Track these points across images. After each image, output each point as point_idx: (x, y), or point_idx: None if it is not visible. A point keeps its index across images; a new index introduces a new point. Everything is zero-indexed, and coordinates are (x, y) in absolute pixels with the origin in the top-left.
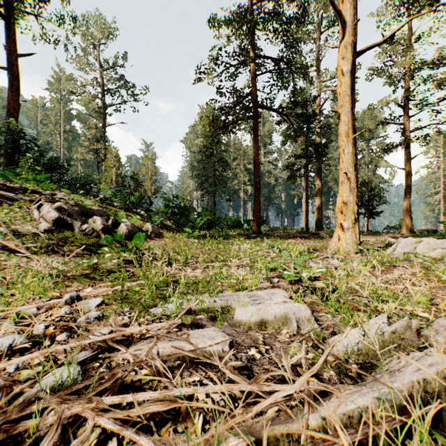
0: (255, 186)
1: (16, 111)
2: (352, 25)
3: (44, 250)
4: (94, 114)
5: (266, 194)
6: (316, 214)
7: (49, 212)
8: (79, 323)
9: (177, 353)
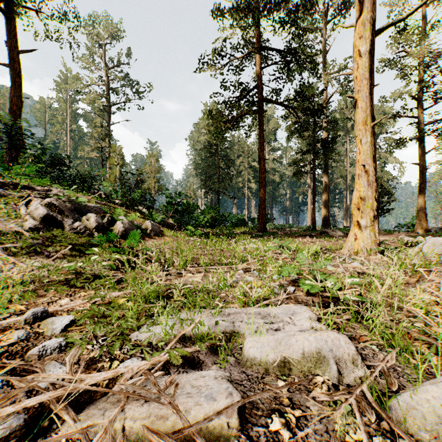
0: (260, 182)
1: (19, 108)
2: (370, 0)
3: (26, 251)
4: (99, 113)
5: (271, 191)
6: (322, 211)
7: (37, 208)
8: (30, 357)
9: (150, 440)
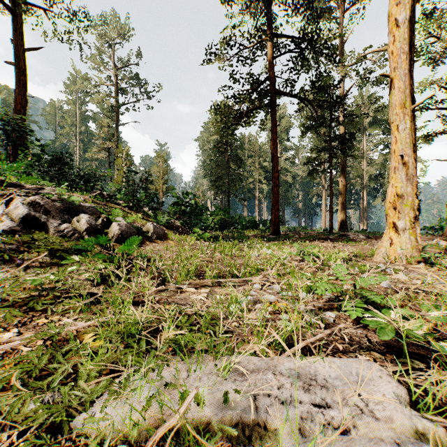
0: (273, 182)
1: (23, 107)
2: None
3: None
4: (107, 113)
5: (283, 192)
6: (339, 213)
7: (17, 207)
8: None
9: None
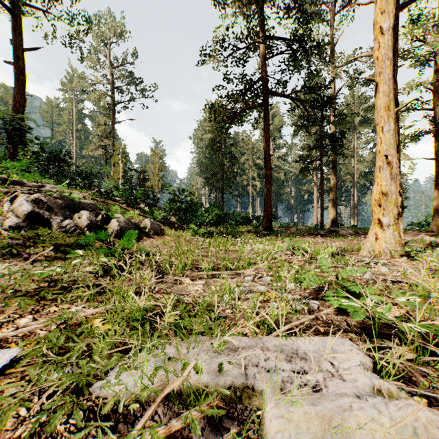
0: (266, 179)
1: (21, 105)
2: None
3: (1, 253)
4: (103, 112)
5: (275, 189)
6: (330, 209)
7: (22, 204)
8: None
9: None
